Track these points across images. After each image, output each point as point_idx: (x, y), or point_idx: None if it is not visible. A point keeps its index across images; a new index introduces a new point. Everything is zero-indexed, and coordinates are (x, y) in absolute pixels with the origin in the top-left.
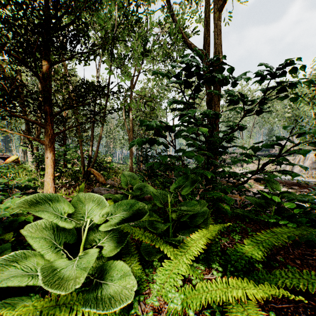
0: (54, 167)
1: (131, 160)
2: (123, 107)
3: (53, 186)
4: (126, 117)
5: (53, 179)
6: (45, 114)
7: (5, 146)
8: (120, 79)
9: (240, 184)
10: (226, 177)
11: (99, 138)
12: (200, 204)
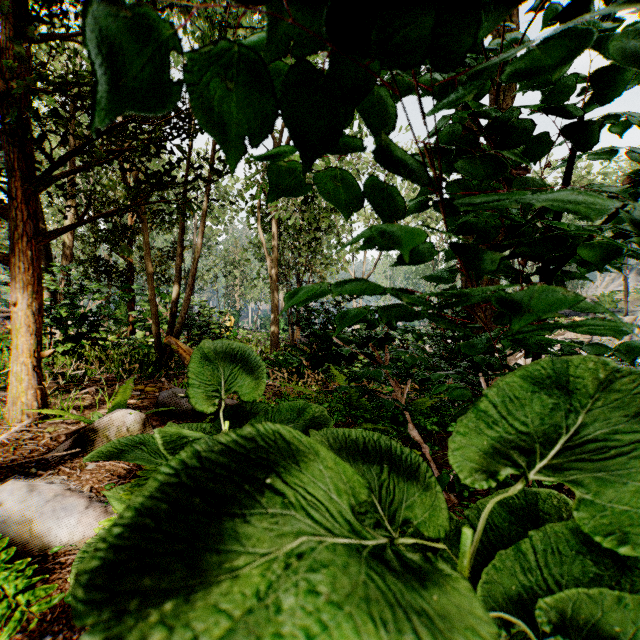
0: (37, 332)
1: (275, 321)
2: (257, 206)
3: (34, 388)
4: (265, 230)
5: (36, 366)
6: (10, 178)
7: None
8: None
9: None
10: None
11: (193, 266)
12: None
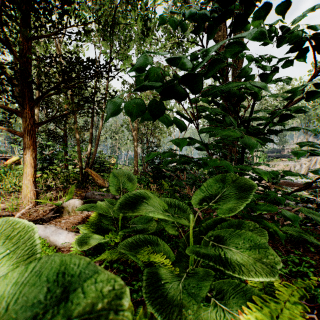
0: (34, 166)
1: (136, 161)
2: None
3: (33, 190)
4: None
5: (34, 181)
6: (23, 99)
7: (10, 148)
8: (121, 65)
9: (295, 190)
10: (257, 178)
11: (98, 135)
12: (248, 229)
